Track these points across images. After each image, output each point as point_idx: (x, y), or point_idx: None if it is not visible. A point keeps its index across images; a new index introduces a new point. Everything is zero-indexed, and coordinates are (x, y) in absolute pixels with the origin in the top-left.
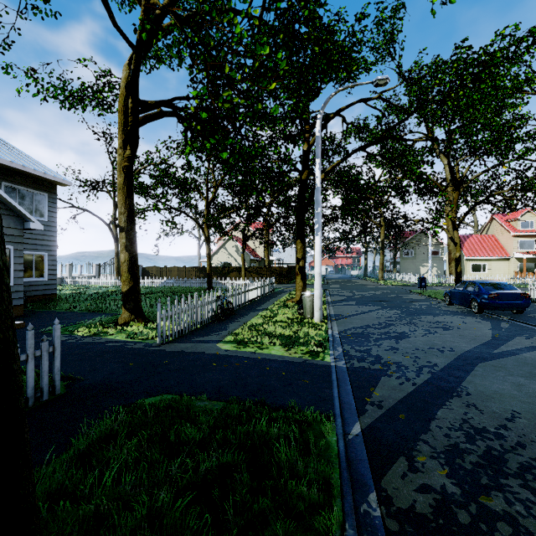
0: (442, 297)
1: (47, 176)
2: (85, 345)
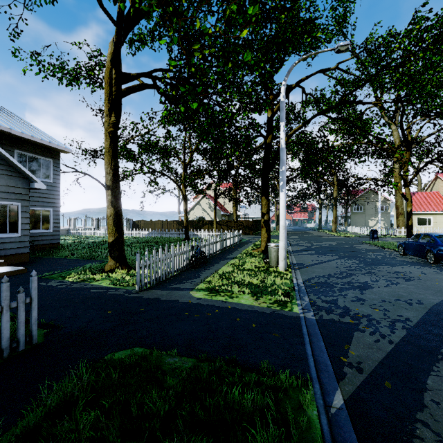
0: (394, 248)
1: (51, 144)
2: (72, 291)
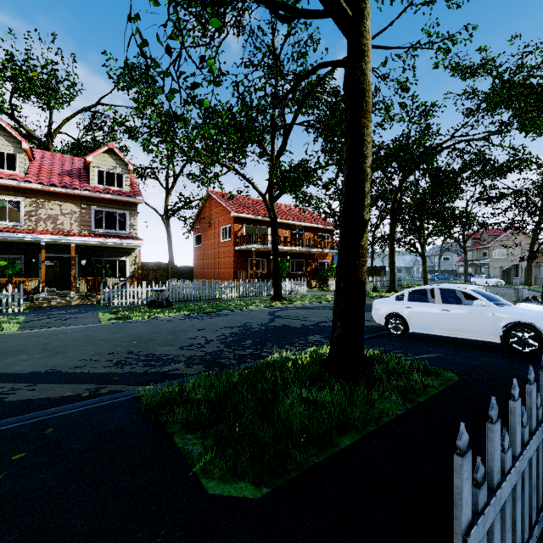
0: None
1: None
2: None
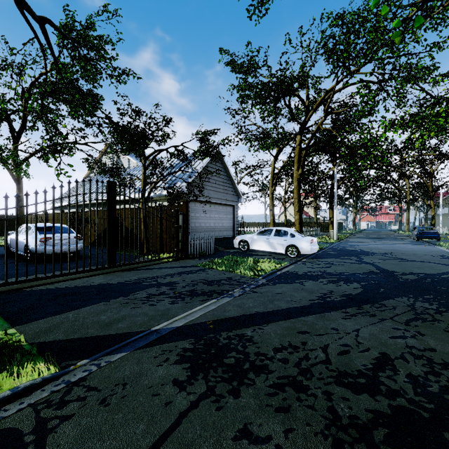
0: None
1: None
2: None
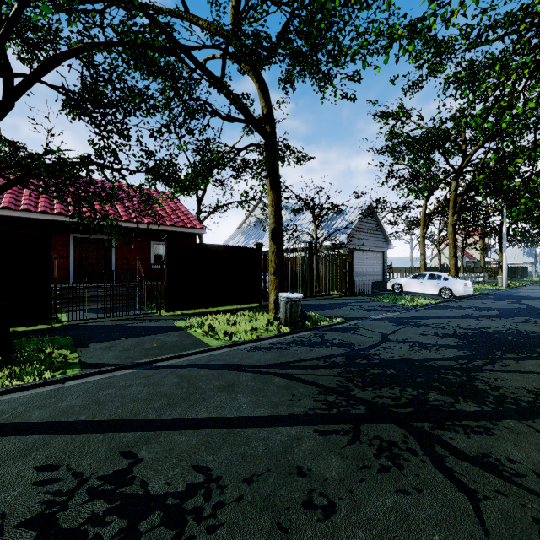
0: None
1: None
2: None
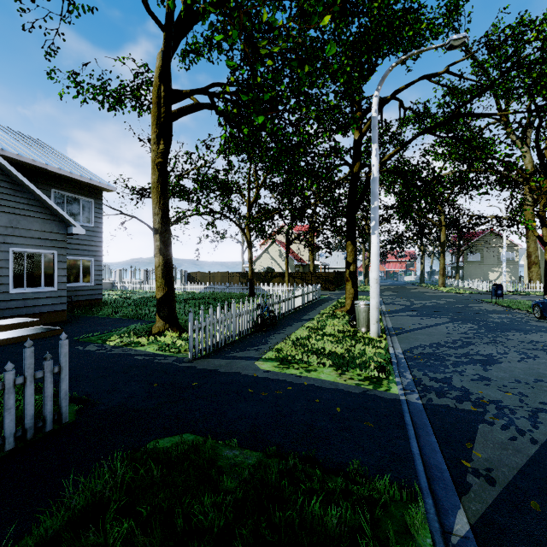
0: (527, 309)
1: (93, 182)
2: (113, 357)
